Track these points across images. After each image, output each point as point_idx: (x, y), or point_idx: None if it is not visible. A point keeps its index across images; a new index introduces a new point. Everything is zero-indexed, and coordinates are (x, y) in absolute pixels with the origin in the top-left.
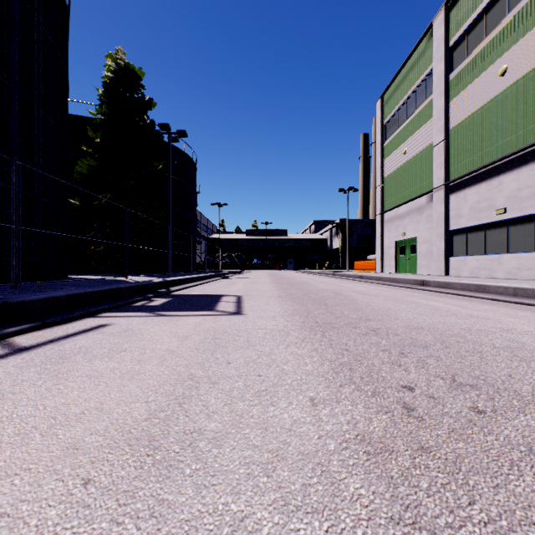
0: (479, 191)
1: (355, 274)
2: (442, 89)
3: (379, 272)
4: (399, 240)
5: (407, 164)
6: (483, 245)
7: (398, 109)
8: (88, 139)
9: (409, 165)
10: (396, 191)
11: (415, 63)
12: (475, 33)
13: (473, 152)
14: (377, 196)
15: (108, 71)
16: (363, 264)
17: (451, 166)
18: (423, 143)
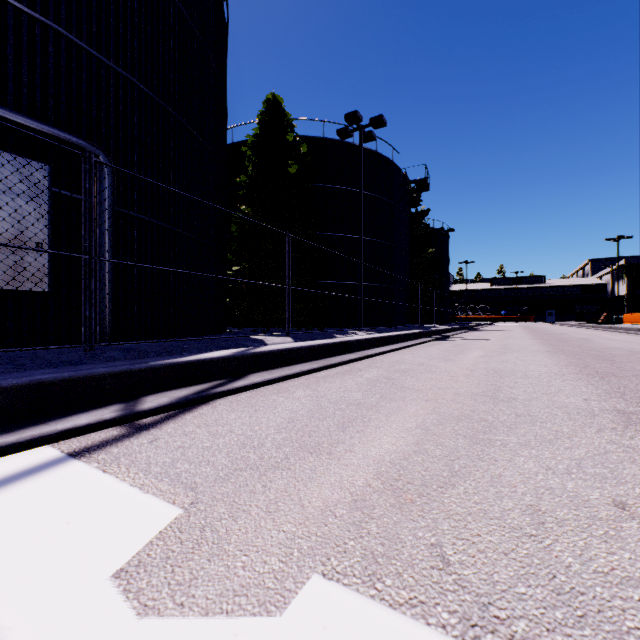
0: None
1: (589, 325)
2: None
3: None
4: None
5: None
6: None
7: None
8: None
9: None
10: None
11: None
12: None
13: None
14: None
15: None
16: (630, 317)
17: None
18: None
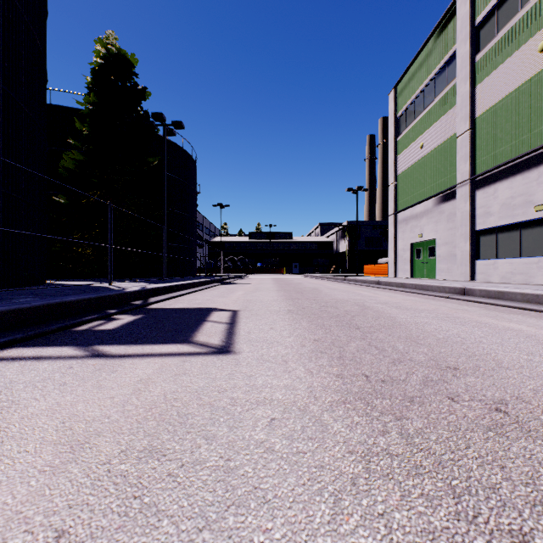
0: (513, 184)
1: (371, 280)
2: (467, 73)
3: (392, 277)
4: (415, 242)
5: (424, 158)
6: (518, 246)
7: (414, 100)
8: (76, 132)
9: (426, 160)
10: (412, 189)
11: (433, 48)
12: (507, 6)
13: (505, 141)
14: (390, 194)
15: (96, 56)
16: (374, 268)
17: (478, 159)
18: (443, 134)
